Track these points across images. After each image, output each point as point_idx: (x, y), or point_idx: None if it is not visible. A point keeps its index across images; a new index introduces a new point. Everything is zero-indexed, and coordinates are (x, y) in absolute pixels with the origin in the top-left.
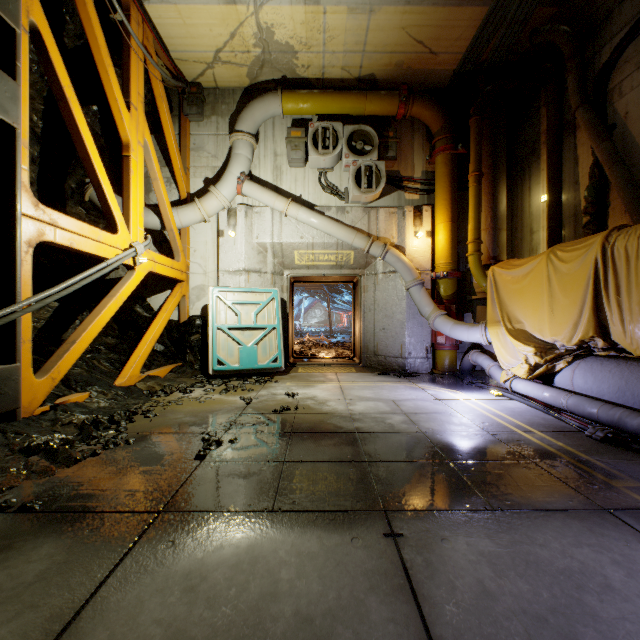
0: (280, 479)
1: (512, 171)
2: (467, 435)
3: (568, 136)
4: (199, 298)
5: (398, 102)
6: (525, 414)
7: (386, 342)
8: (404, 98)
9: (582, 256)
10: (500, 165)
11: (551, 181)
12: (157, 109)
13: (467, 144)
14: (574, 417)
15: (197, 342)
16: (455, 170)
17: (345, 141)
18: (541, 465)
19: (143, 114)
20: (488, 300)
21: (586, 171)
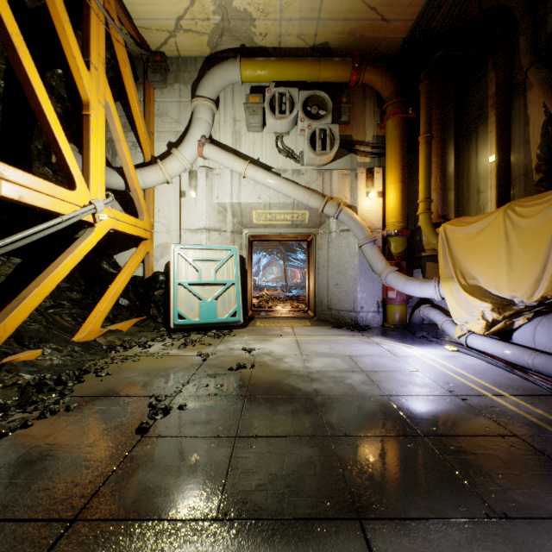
0: (230, 463)
1: (458, 135)
2: (435, 399)
3: (518, 97)
4: (163, 255)
5: (351, 69)
6: (488, 373)
7: (339, 297)
8: (357, 64)
9: (545, 210)
10: (449, 128)
11: (501, 141)
12: (121, 75)
13: (415, 110)
14: (543, 378)
15: (160, 297)
16: (405, 133)
17: (300, 106)
18: (530, 442)
19: (104, 75)
20: (440, 256)
21: (538, 130)
